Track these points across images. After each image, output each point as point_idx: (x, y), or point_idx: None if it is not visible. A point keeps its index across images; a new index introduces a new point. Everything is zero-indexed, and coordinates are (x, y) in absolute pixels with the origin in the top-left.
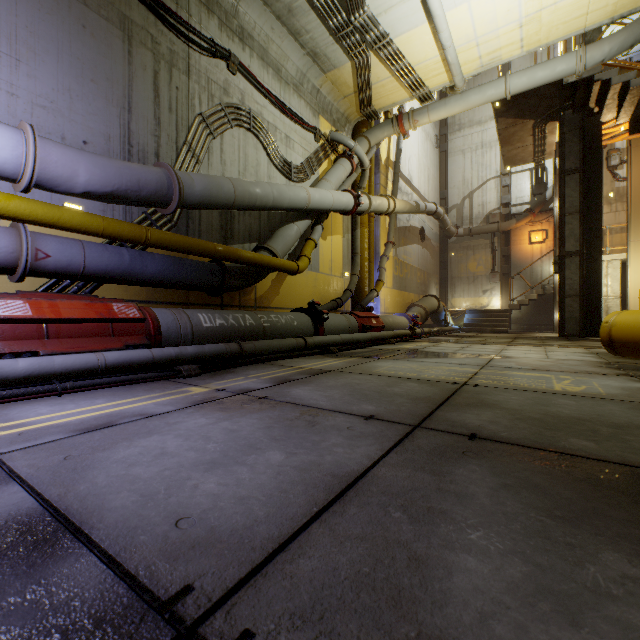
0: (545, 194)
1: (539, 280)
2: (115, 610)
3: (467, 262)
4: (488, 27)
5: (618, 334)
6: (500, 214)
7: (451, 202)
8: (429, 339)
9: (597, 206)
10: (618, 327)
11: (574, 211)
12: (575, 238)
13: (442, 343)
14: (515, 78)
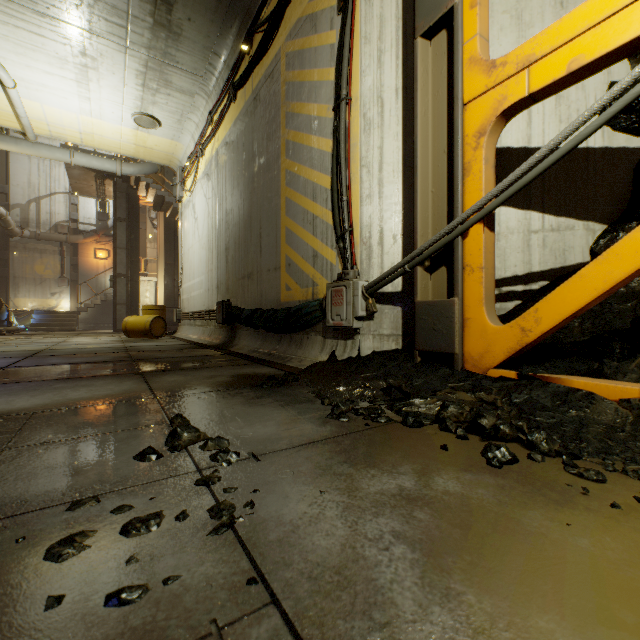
0: (108, 222)
1: (104, 288)
2: None
3: (35, 264)
4: (58, 122)
5: (130, 327)
6: (70, 227)
7: (15, 200)
8: None
9: (138, 247)
10: (130, 324)
11: (124, 247)
12: (124, 265)
13: (15, 339)
14: (79, 156)
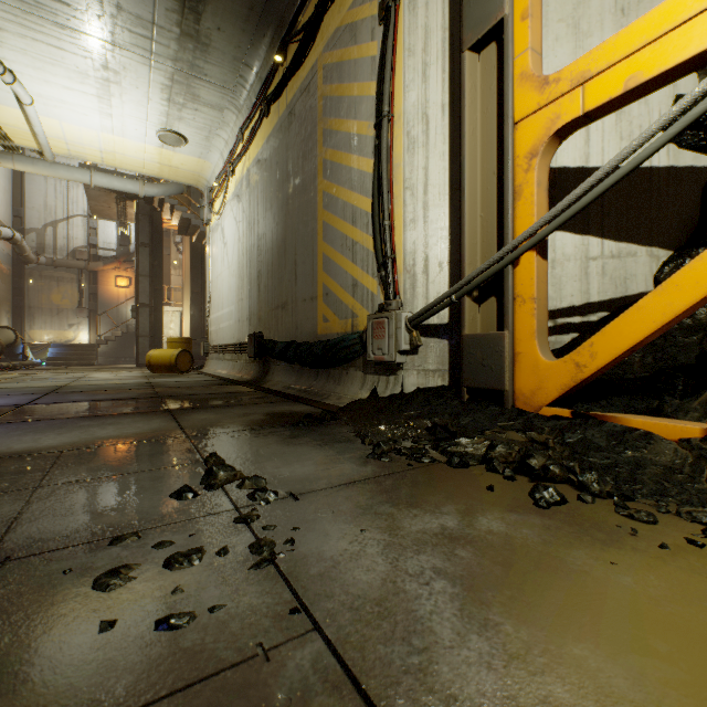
0: (130, 248)
1: (125, 319)
2: (6, 406)
3: (51, 293)
4: (77, 140)
5: (154, 361)
6: (89, 253)
7: (30, 224)
8: (13, 372)
9: (162, 274)
10: (154, 358)
11: (147, 274)
12: (147, 294)
13: (32, 374)
14: (99, 177)
